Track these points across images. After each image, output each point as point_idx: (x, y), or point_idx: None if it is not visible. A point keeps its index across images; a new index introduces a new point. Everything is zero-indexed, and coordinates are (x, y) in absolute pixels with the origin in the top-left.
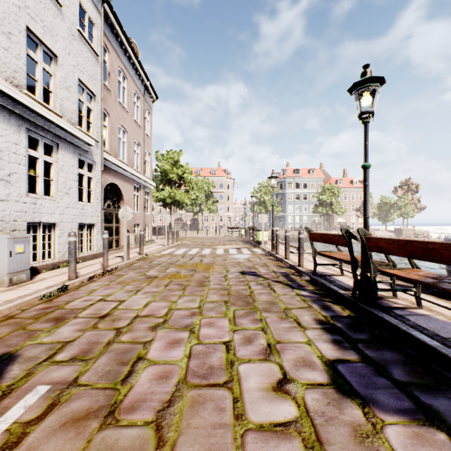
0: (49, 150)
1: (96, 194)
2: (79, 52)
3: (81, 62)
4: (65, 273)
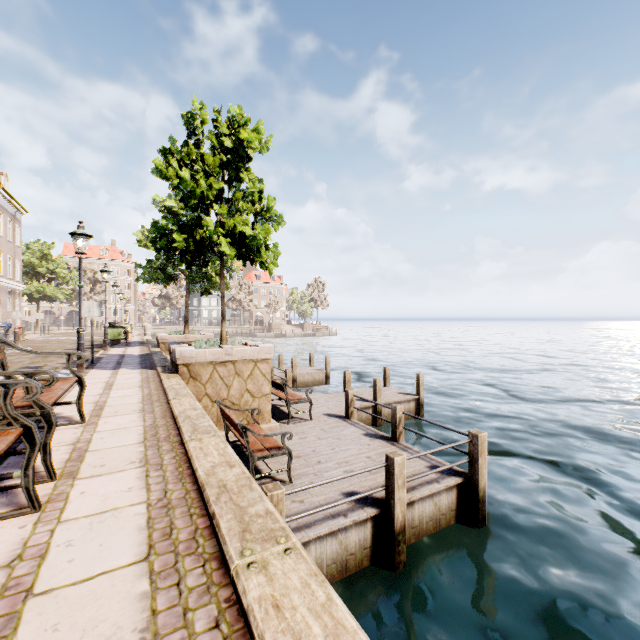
0: None
1: None
2: None
3: None
4: None
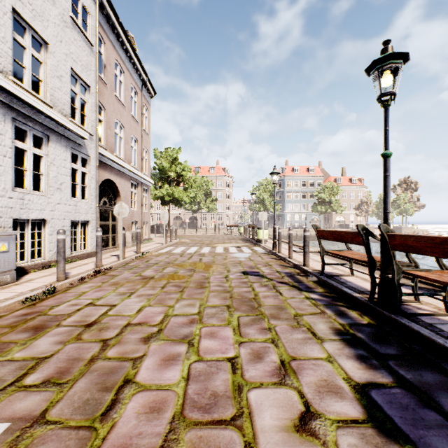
0: (39, 142)
1: (91, 190)
2: (72, 40)
3: (74, 51)
4: (54, 274)
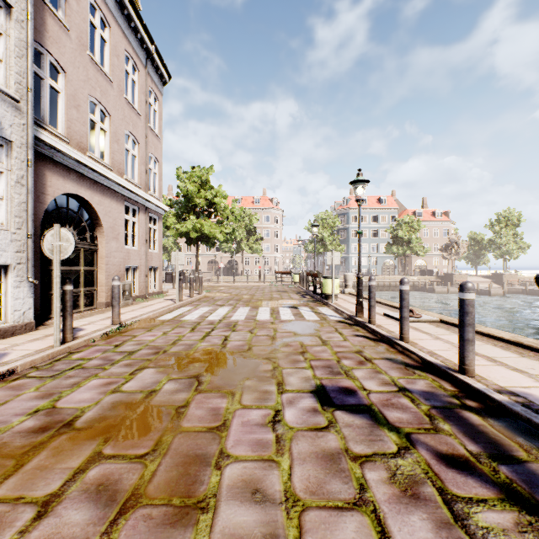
0: None
1: (14, 205)
2: None
3: None
4: None
